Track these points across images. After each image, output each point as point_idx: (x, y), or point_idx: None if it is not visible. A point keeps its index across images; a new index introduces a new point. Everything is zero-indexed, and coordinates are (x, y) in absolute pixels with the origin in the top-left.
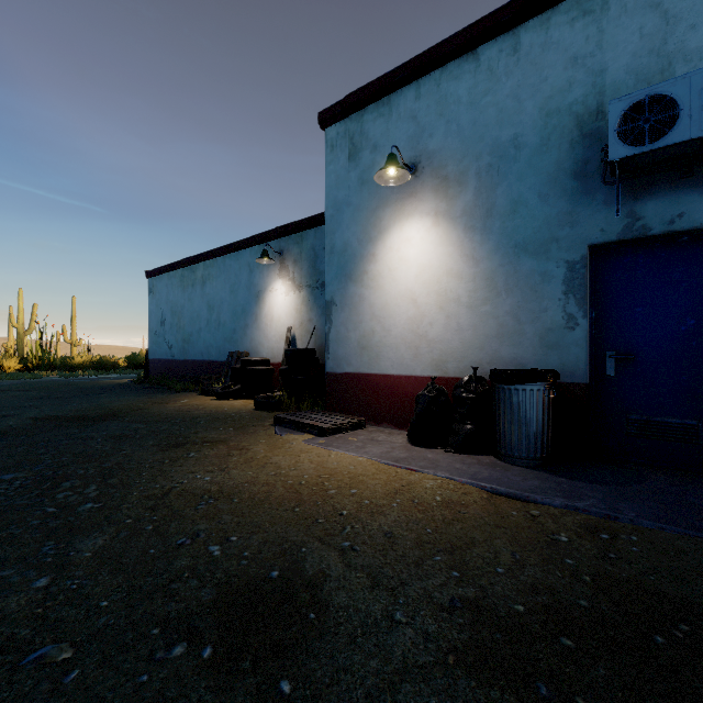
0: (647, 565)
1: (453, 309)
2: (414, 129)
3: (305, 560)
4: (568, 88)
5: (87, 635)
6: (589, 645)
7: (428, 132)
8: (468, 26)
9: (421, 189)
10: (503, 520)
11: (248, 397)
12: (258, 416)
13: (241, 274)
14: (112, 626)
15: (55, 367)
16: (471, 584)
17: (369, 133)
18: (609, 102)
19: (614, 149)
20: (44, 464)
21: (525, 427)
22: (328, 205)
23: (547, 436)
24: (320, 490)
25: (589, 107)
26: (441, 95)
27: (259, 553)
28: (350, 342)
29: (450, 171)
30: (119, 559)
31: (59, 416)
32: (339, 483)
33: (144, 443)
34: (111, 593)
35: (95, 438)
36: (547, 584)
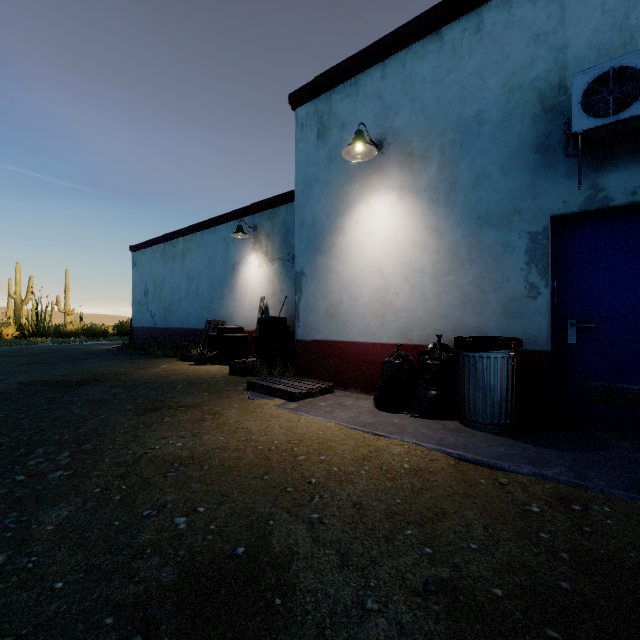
0: (625, 539)
1: (417, 279)
2: (380, 107)
3: (272, 535)
4: (530, 64)
5: (34, 625)
6: (577, 638)
7: (394, 110)
8: (432, 8)
9: (386, 165)
10: (472, 488)
11: (224, 362)
12: (232, 381)
13: (217, 247)
14: (63, 614)
15: (49, 334)
16: (445, 563)
17: (337, 112)
18: (572, 75)
19: (578, 121)
20: (22, 429)
21: (490, 394)
22: (299, 182)
23: (511, 402)
24: (289, 456)
25: (551, 82)
26: (406, 74)
27: (226, 525)
28: (319, 311)
29: (415, 147)
30: (81, 533)
31: (45, 381)
32: (308, 449)
33: (121, 407)
34: (67, 573)
35: (75, 403)
36: (524, 563)
